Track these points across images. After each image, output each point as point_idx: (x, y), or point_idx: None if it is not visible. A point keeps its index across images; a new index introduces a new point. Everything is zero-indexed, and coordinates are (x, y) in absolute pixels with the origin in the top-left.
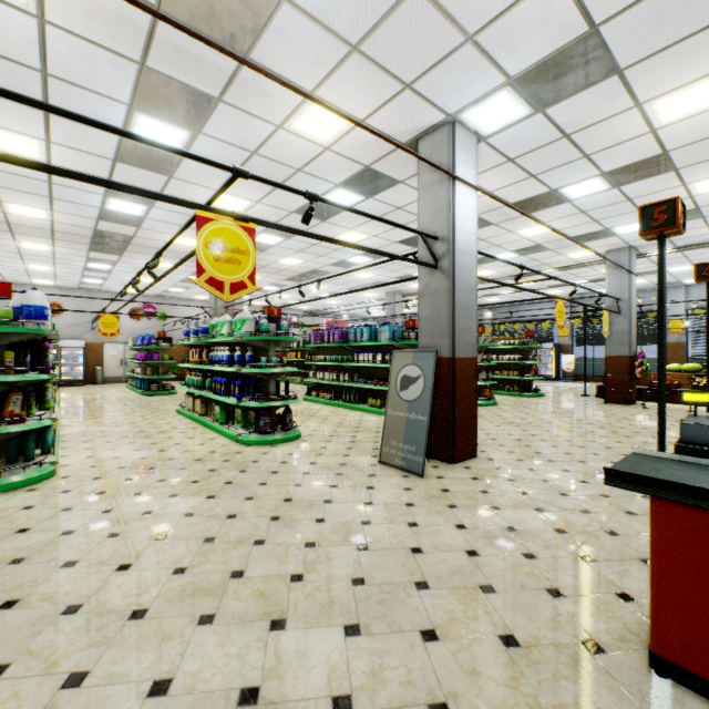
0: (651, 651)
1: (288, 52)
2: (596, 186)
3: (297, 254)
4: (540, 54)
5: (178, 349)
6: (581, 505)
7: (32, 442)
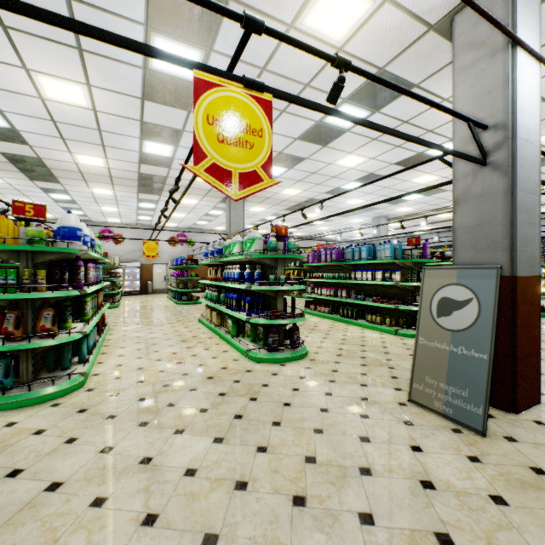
0: None
1: None
2: None
3: (297, 184)
4: None
5: (204, 268)
6: None
7: (67, 353)
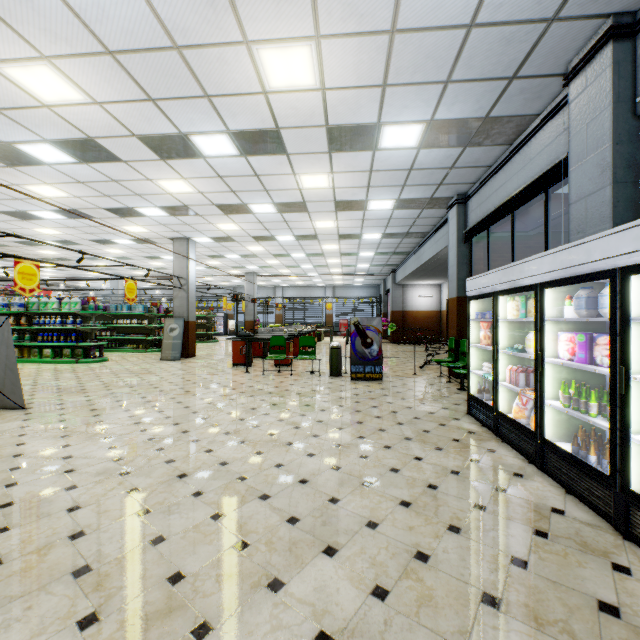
0: (232, 363)
1: (140, 220)
2: (237, 256)
3: (61, 250)
4: (217, 236)
5: None
6: (227, 359)
7: None
